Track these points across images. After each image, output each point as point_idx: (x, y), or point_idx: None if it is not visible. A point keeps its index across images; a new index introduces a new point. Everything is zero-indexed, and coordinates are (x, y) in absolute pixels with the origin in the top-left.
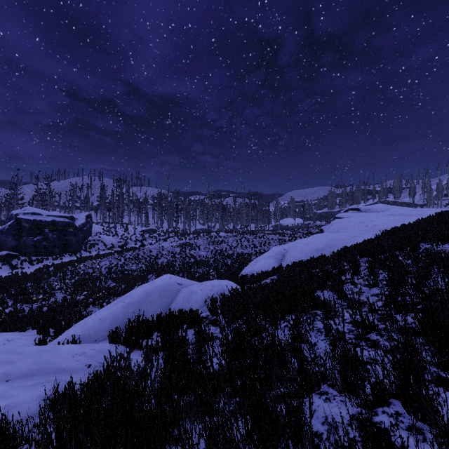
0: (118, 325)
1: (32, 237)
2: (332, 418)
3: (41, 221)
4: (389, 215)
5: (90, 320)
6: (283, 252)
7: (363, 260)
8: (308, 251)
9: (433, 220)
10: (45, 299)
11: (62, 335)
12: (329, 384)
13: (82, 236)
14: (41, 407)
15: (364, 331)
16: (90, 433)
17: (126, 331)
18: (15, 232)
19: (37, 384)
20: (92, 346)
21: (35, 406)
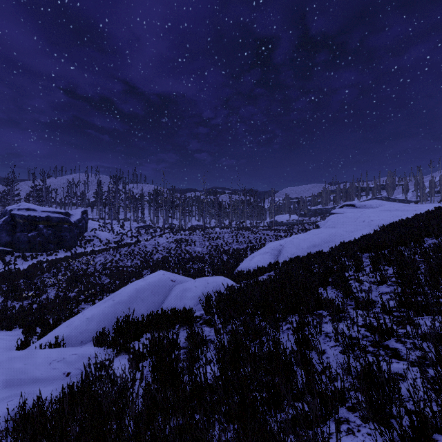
0: (106, 325)
1: (26, 233)
2: None
3: (35, 217)
4: (385, 210)
5: (76, 320)
6: (279, 248)
7: (364, 256)
8: (305, 247)
9: (433, 215)
10: (37, 296)
11: (46, 336)
12: (348, 406)
13: (77, 232)
14: (2, 429)
15: (381, 337)
16: None
17: (114, 332)
18: (9, 228)
19: (3, 398)
20: (73, 350)
21: None
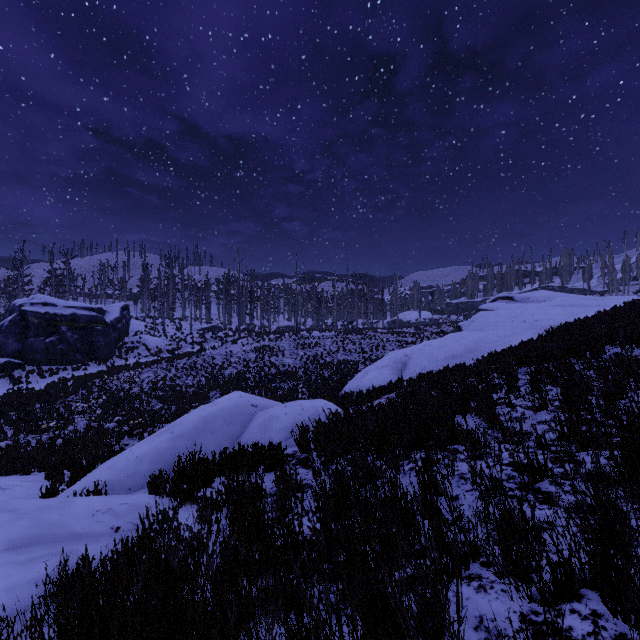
0: (163, 467)
1: (43, 338)
2: (491, 620)
3: (55, 315)
4: (555, 305)
5: (122, 460)
6: (403, 360)
7: (522, 371)
8: (440, 358)
9: (621, 313)
10: (60, 428)
11: (80, 481)
12: (482, 561)
13: (115, 337)
14: (39, 595)
15: (531, 478)
16: (111, 639)
17: (175, 475)
18: (18, 331)
19: (36, 558)
20: (122, 498)
21: (31, 593)
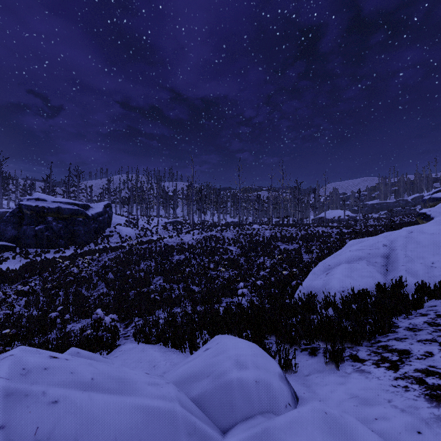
0: None
1: (33, 226)
2: None
3: (43, 207)
4: None
5: None
6: (383, 251)
7: None
8: None
9: None
10: None
11: None
12: None
13: (96, 227)
14: None
15: None
16: None
17: None
18: (15, 220)
19: None
20: None
21: None
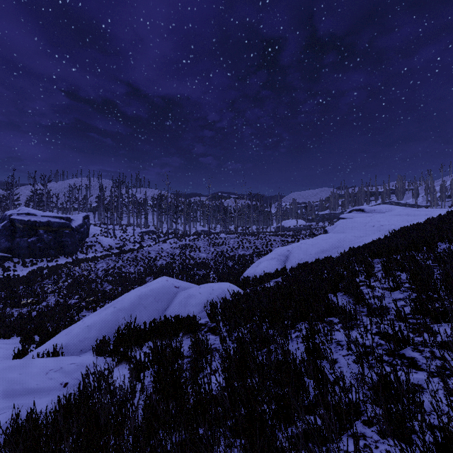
0: (107, 333)
1: (26, 238)
2: None
3: (35, 222)
4: (395, 215)
5: (76, 328)
6: (286, 254)
7: (375, 261)
8: (313, 252)
9: (446, 219)
10: (36, 303)
11: (44, 345)
12: (363, 420)
13: (79, 238)
14: None
15: (397, 346)
16: None
17: (115, 340)
18: (8, 233)
19: None
20: (72, 359)
21: None
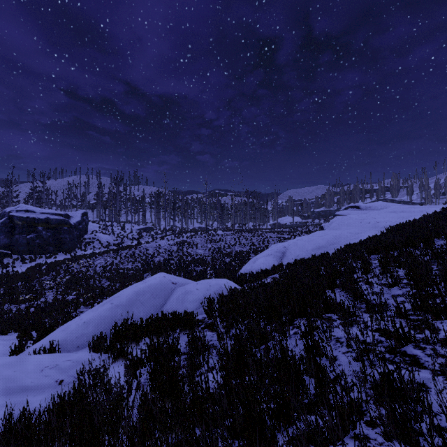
0: (104, 329)
1: (25, 235)
2: None
3: (34, 218)
4: (390, 212)
5: (72, 324)
6: (283, 250)
7: (371, 257)
8: (309, 249)
9: (442, 215)
10: (34, 299)
11: (40, 341)
12: (366, 421)
13: (77, 234)
14: None
15: (398, 343)
16: None
17: (112, 336)
18: (7, 230)
19: None
20: (68, 356)
21: None
